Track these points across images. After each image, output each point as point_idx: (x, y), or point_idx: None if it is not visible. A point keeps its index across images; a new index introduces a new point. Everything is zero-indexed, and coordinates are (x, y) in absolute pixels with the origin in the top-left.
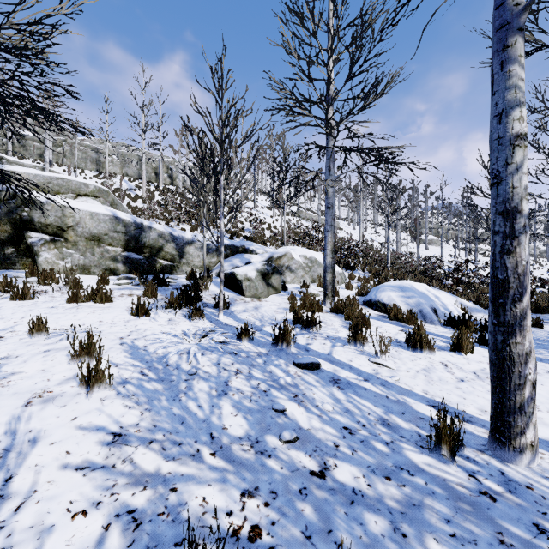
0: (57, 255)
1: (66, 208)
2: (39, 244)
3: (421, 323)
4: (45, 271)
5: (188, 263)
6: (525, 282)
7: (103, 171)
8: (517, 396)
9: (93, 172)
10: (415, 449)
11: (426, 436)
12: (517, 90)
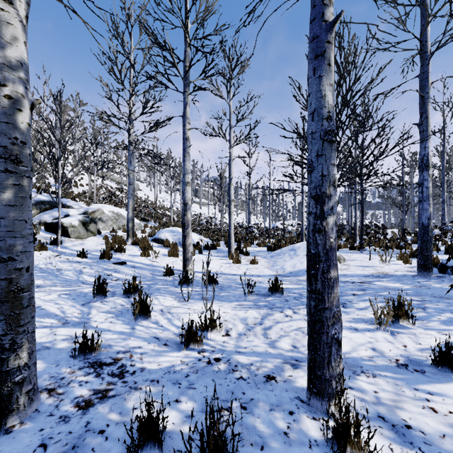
0: None
1: None
2: None
3: (177, 246)
4: None
5: None
6: (189, 224)
7: None
8: (187, 256)
9: None
10: (160, 277)
11: (163, 271)
12: (187, 169)
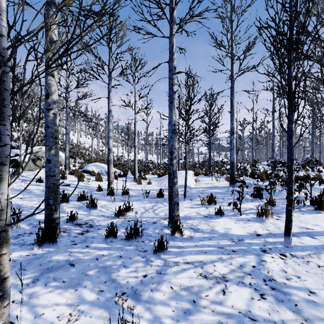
0: None
1: None
2: None
3: (101, 175)
4: None
5: None
6: (112, 161)
7: None
8: (110, 179)
9: None
10: (94, 192)
11: (96, 189)
12: (110, 129)
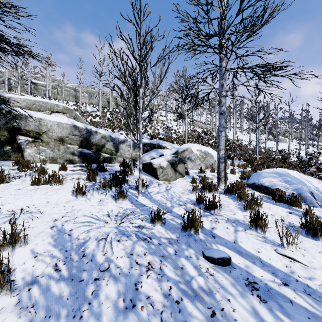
0: (36, 150)
1: (42, 119)
2: (24, 143)
3: (309, 208)
4: (23, 162)
5: (121, 156)
6: None
7: (79, 101)
8: None
9: (73, 103)
10: None
11: None
12: None
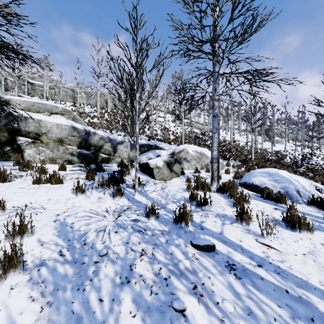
0: (36, 151)
1: (41, 121)
2: (24, 144)
3: (292, 204)
4: (23, 162)
5: (119, 156)
6: None
7: (76, 102)
8: None
9: (71, 103)
10: None
11: None
12: None
